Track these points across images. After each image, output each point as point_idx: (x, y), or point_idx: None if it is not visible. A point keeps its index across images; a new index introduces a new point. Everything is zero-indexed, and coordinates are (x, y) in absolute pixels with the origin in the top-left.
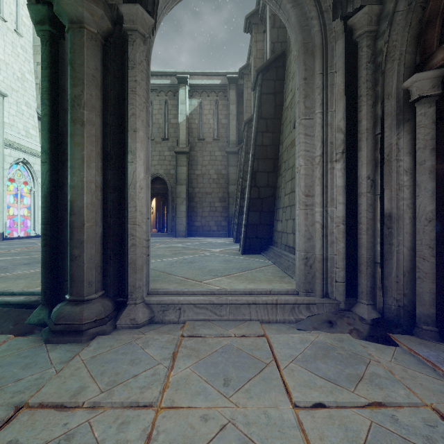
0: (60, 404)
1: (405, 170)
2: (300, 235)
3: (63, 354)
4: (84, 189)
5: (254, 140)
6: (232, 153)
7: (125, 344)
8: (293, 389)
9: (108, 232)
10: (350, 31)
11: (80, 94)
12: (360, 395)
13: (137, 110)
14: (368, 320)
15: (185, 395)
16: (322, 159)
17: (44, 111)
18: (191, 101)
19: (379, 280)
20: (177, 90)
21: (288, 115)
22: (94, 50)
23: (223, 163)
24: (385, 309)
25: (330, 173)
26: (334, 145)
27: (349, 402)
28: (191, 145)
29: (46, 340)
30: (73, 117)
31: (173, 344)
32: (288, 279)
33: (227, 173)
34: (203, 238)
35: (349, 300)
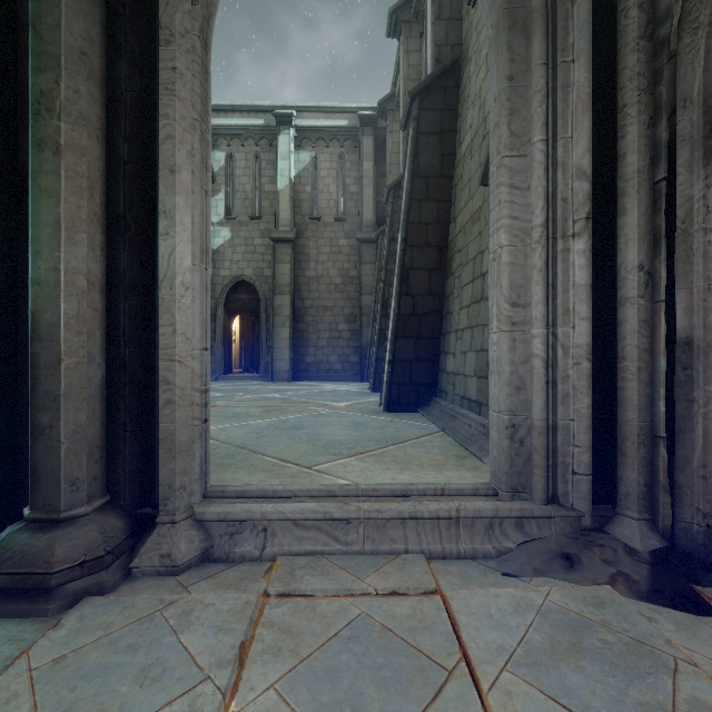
0: None
1: None
2: (500, 381)
3: None
4: (60, 287)
5: (406, 214)
6: (367, 242)
7: (140, 620)
8: None
9: (120, 377)
10: None
11: (51, 87)
12: None
13: (177, 129)
14: (643, 552)
15: None
16: (547, 233)
17: None
18: (298, 155)
19: (665, 472)
20: (275, 136)
21: (465, 169)
22: None
23: (351, 258)
24: (677, 530)
25: (562, 260)
26: (570, 204)
27: None
28: (298, 228)
29: None
30: (36, 136)
31: (243, 619)
32: (473, 461)
33: (359, 274)
34: (319, 383)
35: (600, 508)
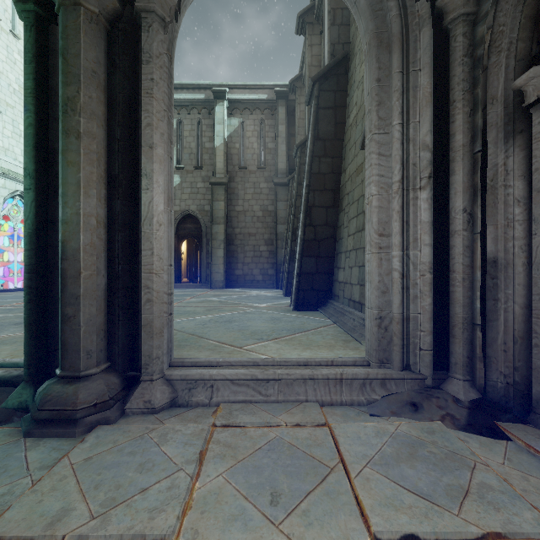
0: (29, 539)
1: (517, 199)
2: (371, 287)
3: (46, 455)
4: (80, 225)
5: (310, 167)
6: (281, 185)
7: (135, 438)
8: (371, 511)
9: (116, 284)
10: (439, 16)
11: (74, 95)
12: (468, 520)
13: (154, 119)
14: (464, 401)
15: (215, 522)
16: (402, 187)
17: (27, 120)
18: (230, 121)
19: (480, 348)
20: (213, 107)
21: (352, 135)
22: (94, 37)
23: (269, 197)
24: (488, 386)
25: (412, 205)
26: (418, 167)
27: (455, 533)
28: (230, 175)
29: (25, 433)
30: (65, 127)
31: (200, 438)
32: (355, 344)
33: (275, 209)
34: (245, 290)
35: (438, 373)
